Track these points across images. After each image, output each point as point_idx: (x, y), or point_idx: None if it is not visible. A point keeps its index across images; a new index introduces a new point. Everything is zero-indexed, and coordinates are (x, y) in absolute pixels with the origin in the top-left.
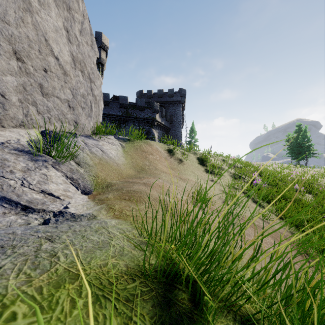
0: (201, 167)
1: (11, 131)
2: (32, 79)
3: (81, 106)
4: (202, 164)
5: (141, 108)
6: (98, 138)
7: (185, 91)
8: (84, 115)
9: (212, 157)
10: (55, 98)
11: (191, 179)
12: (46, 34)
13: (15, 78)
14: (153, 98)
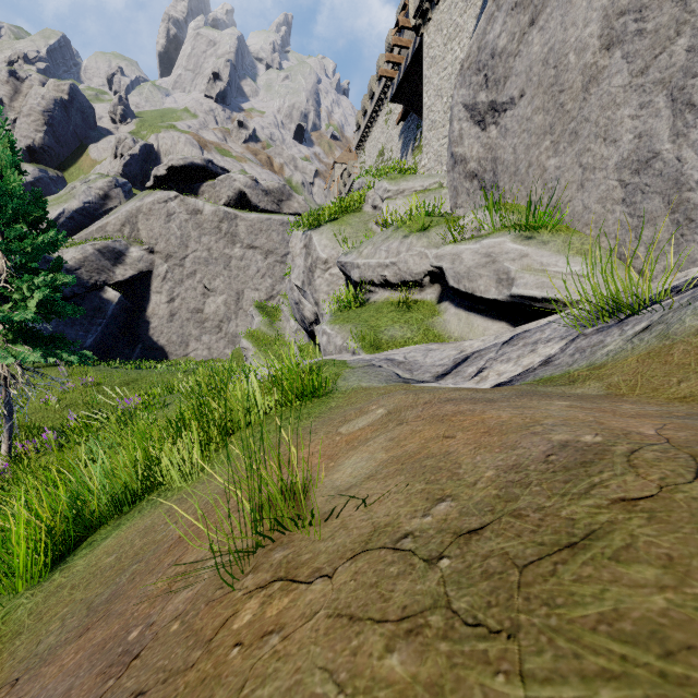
0: None
1: None
2: None
3: None
4: None
5: None
6: None
7: None
8: None
9: None
10: None
11: None
12: None
13: None
14: None
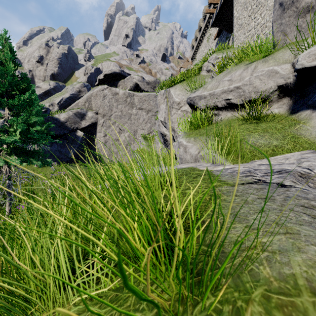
0: None
1: None
2: None
3: None
4: None
5: None
6: None
7: None
8: None
9: None
10: None
11: None
12: None
13: None
14: None
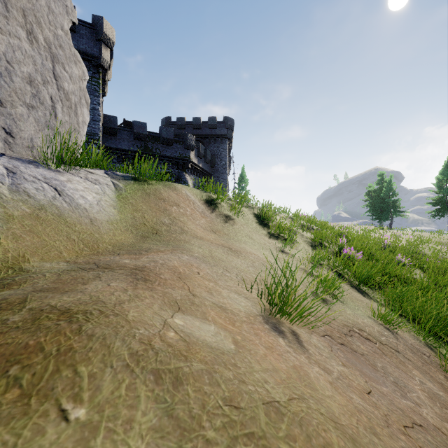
0: (262, 229)
1: None
2: None
3: (25, 101)
4: (262, 224)
5: (168, 141)
6: (64, 170)
7: (233, 121)
8: (33, 120)
9: (275, 213)
10: None
11: (249, 250)
12: None
13: None
14: (186, 129)
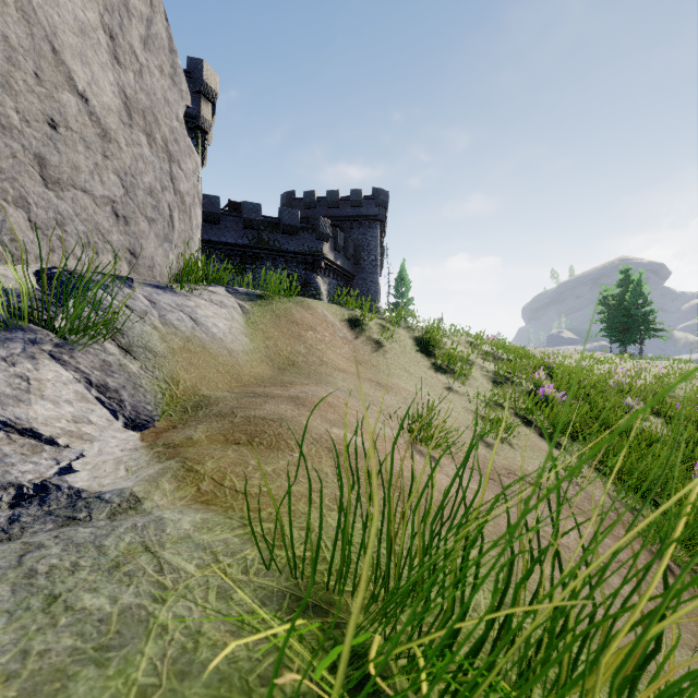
0: (424, 358)
1: None
2: (17, 144)
3: (146, 215)
4: (425, 353)
5: (292, 230)
6: (187, 292)
7: (387, 195)
8: (154, 236)
9: (446, 336)
10: (78, 193)
11: (402, 386)
12: (56, 37)
13: None
14: (316, 208)
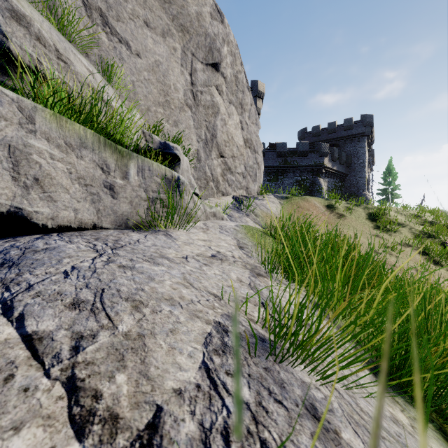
0: (370, 223)
1: (222, 199)
2: (226, 166)
3: (250, 175)
4: (372, 220)
5: (304, 153)
6: (262, 198)
7: (372, 117)
8: (251, 181)
9: (395, 211)
10: (236, 174)
11: (344, 231)
12: (232, 133)
13: (221, 168)
14: (320, 136)
